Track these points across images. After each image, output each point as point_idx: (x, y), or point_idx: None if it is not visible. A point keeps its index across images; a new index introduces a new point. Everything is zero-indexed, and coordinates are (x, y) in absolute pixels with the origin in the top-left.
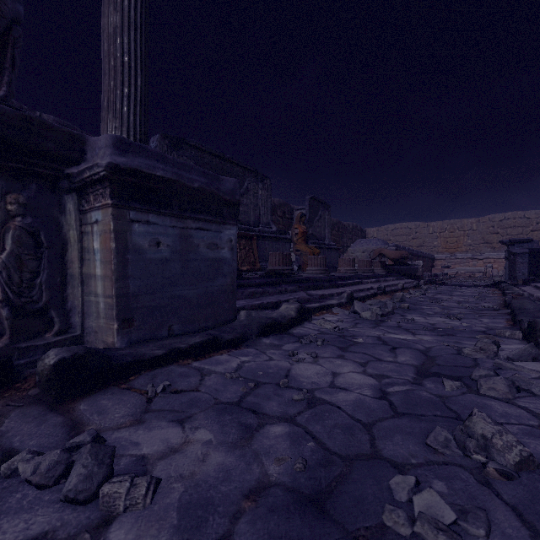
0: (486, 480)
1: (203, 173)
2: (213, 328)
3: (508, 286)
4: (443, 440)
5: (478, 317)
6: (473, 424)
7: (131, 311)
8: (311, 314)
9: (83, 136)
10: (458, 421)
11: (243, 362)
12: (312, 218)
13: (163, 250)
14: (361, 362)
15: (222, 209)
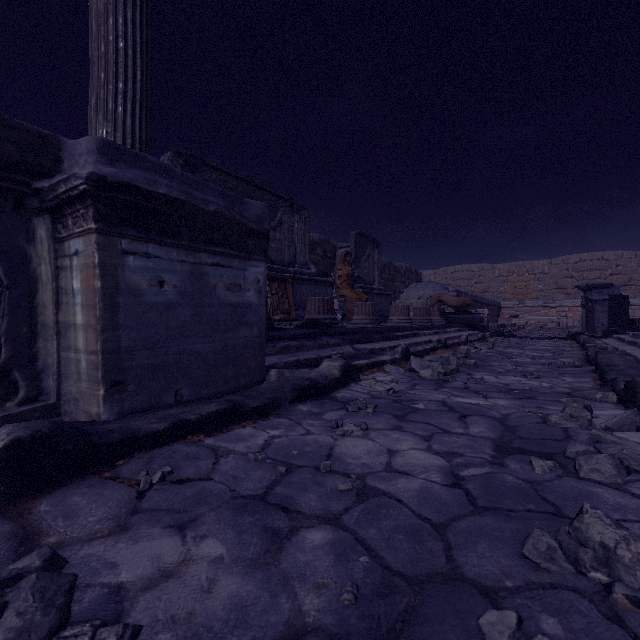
0: (614, 613)
1: (222, 194)
2: (234, 392)
3: (589, 338)
4: (545, 550)
5: (559, 376)
6: (586, 527)
7: (123, 372)
8: (359, 373)
9: (58, 138)
10: (559, 518)
11: (272, 437)
12: (359, 258)
13: (168, 291)
14: (424, 435)
15: (246, 241)
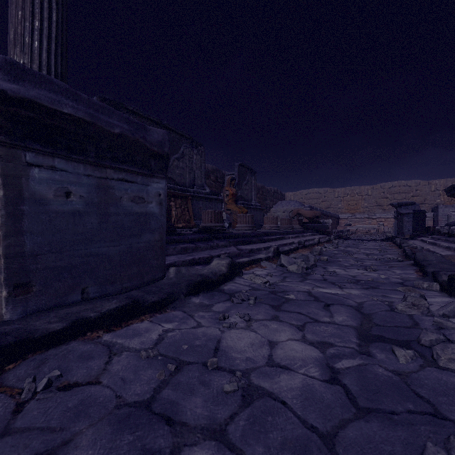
0: None
1: (127, 120)
2: (138, 287)
3: (403, 240)
4: None
5: (390, 268)
6: None
7: (27, 274)
8: (242, 268)
9: None
10: (440, 420)
11: (166, 331)
12: (241, 182)
13: (74, 201)
14: (298, 324)
15: (149, 161)
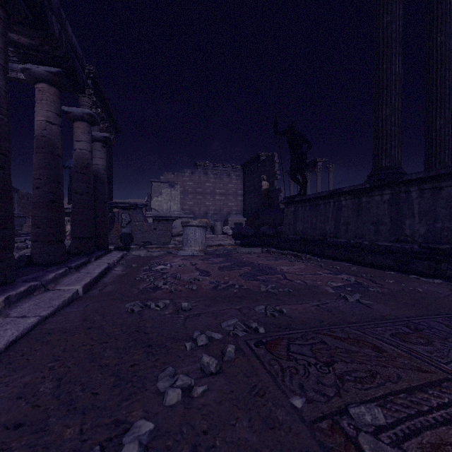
0: None
1: None
2: None
3: None
4: None
5: None
6: None
7: None
8: None
9: None
10: None
11: None
12: None
13: None
14: None
15: None
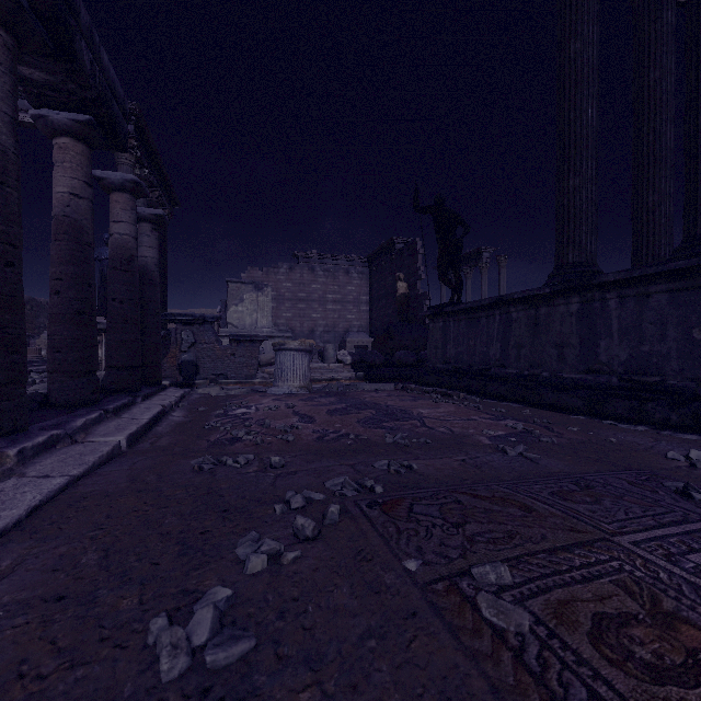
0: None
1: None
2: None
3: None
4: None
5: None
6: None
7: None
8: None
9: None
10: None
11: None
12: None
13: None
14: None
15: None
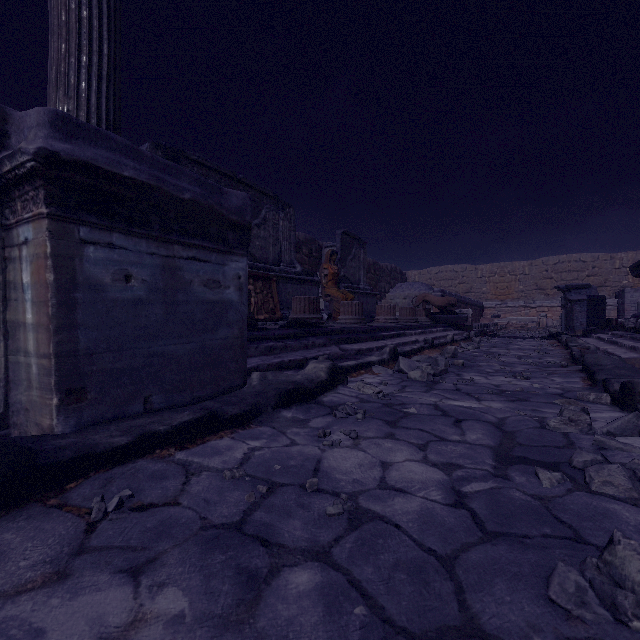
0: None
1: (199, 181)
2: (212, 398)
3: (571, 338)
4: (575, 591)
5: (548, 376)
6: (621, 562)
7: (81, 378)
8: (346, 374)
9: (3, 108)
10: (581, 545)
11: (252, 449)
12: (345, 257)
13: (135, 287)
14: (419, 443)
15: (226, 233)
